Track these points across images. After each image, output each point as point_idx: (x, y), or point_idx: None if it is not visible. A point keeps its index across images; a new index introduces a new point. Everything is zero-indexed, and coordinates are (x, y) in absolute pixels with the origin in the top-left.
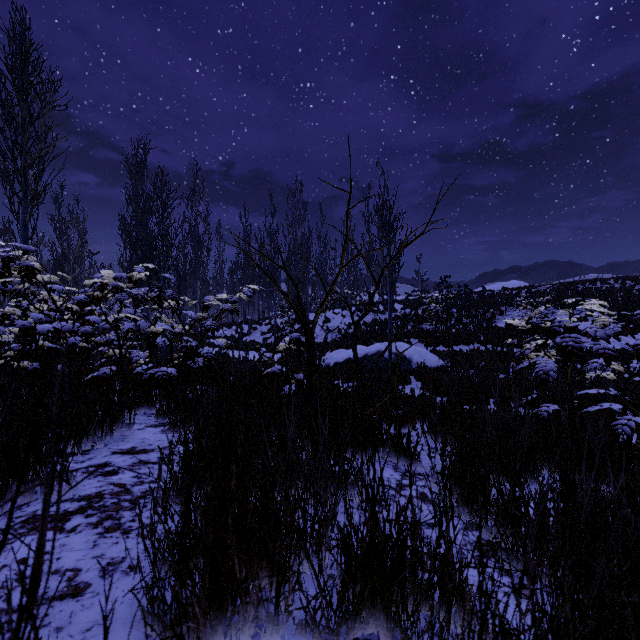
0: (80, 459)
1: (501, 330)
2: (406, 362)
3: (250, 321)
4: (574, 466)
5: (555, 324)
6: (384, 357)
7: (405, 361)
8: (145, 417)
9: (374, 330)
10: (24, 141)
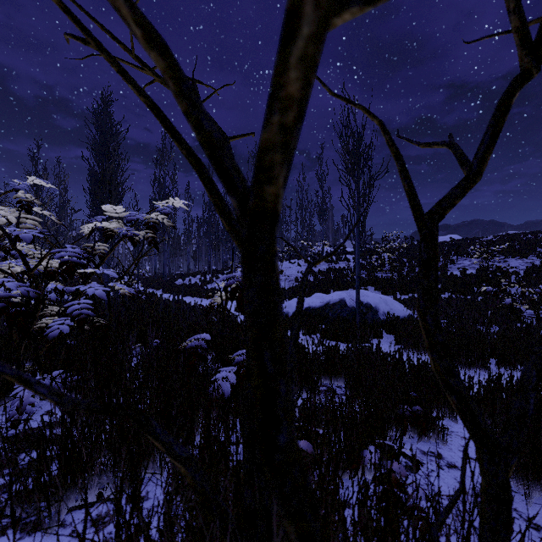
0: None
1: (457, 278)
2: (372, 311)
3: (214, 270)
4: None
5: None
6: (348, 306)
7: (371, 310)
8: None
9: (330, 278)
10: None
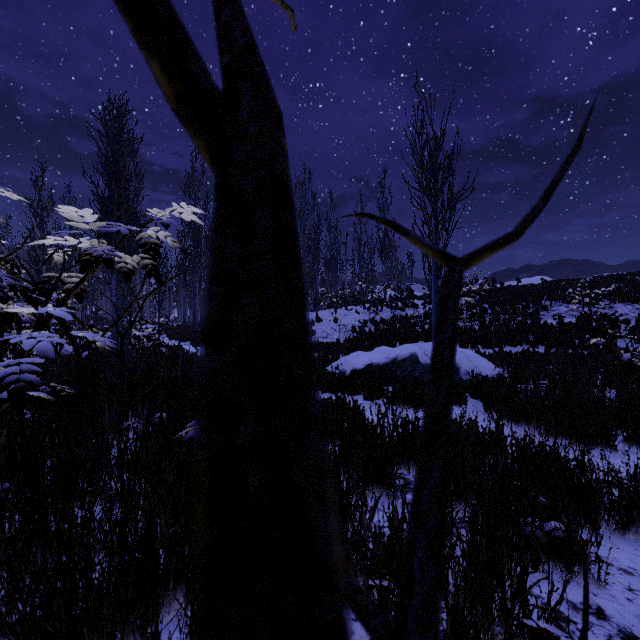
0: None
1: (553, 328)
2: None
3: None
4: None
5: None
6: (420, 363)
7: None
8: None
9: (395, 328)
10: None
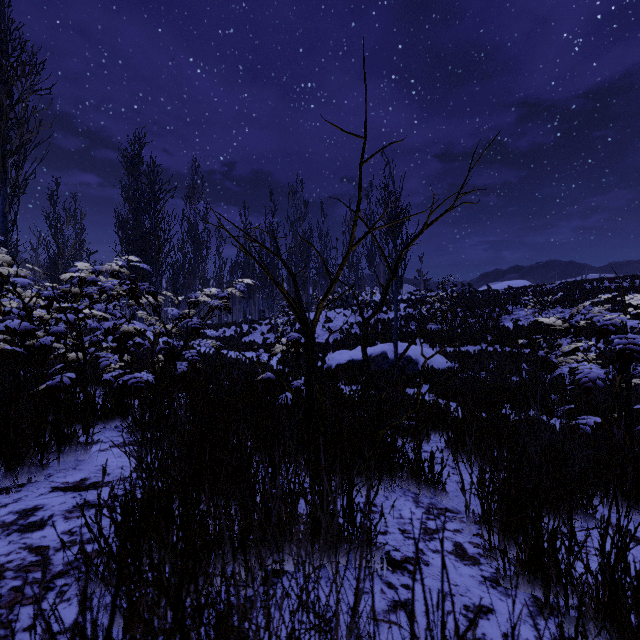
0: (3, 501)
1: (509, 330)
2: (412, 364)
3: (250, 321)
4: (633, 496)
5: (607, 322)
6: (389, 358)
7: (411, 363)
8: (115, 433)
9: (377, 330)
10: (2, 126)
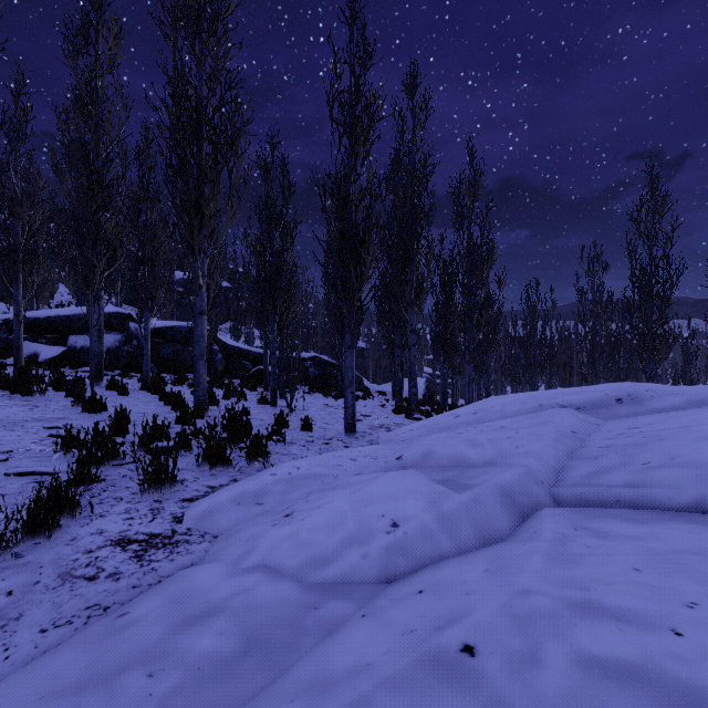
0: None
1: None
2: None
3: None
4: None
5: None
6: None
7: None
8: None
9: None
10: None
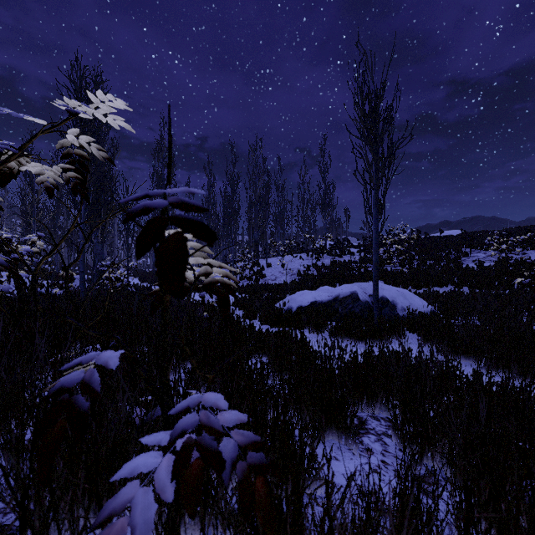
0: None
1: (474, 271)
2: (389, 306)
3: None
4: None
5: None
6: (360, 300)
7: (387, 305)
8: None
9: (335, 271)
10: None
